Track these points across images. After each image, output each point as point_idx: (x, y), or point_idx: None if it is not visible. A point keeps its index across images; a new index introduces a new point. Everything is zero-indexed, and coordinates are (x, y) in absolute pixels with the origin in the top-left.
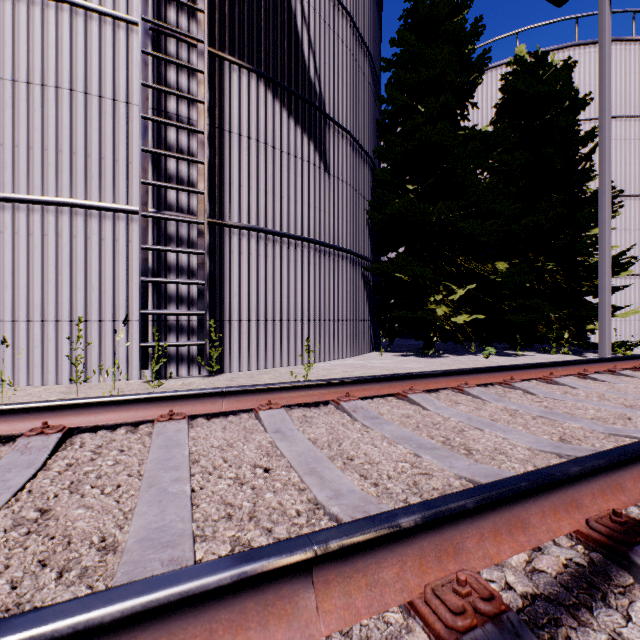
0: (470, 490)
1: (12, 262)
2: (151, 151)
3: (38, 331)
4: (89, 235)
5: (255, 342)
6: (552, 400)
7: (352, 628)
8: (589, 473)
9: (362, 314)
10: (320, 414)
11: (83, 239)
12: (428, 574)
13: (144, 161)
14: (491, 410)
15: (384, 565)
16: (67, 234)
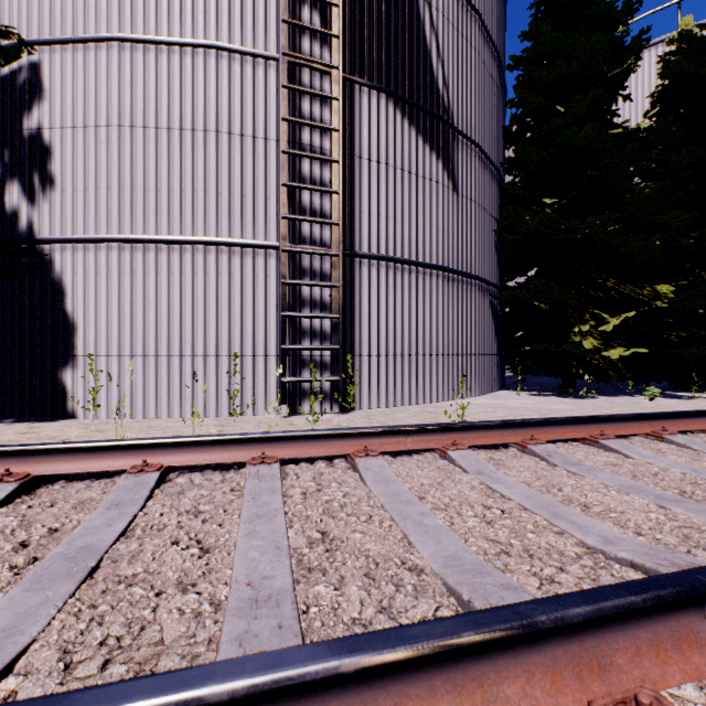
0: None
1: (167, 300)
2: (290, 185)
3: (189, 366)
4: (232, 272)
5: (384, 378)
6: None
7: None
8: None
9: (490, 348)
10: (508, 457)
11: (227, 276)
12: None
13: (283, 196)
14: None
15: None
16: (213, 272)
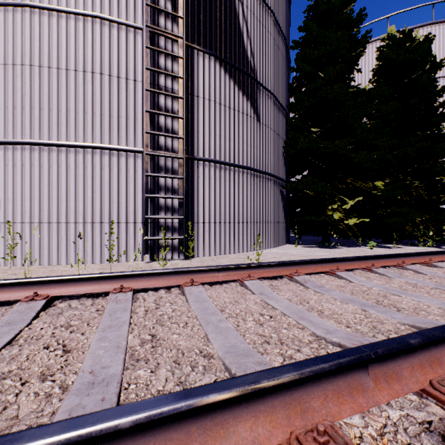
0: (440, 327)
1: (66, 185)
2: (151, 111)
3: (81, 229)
4: (112, 167)
5: (213, 237)
6: (438, 277)
7: (389, 402)
8: None
9: (280, 218)
10: (281, 284)
11: (108, 170)
12: (428, 374)
13: (146, 118)
14: (398, 283)
15: (402, 367)
16: (98, 167)
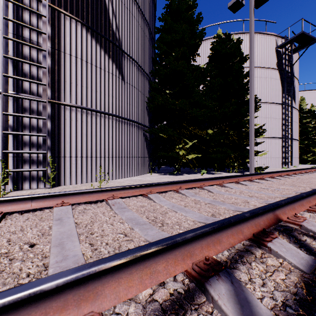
0: (116, 255)
1: None
2: (10, 57)
3: None
4: None
5: (80, 168)
6: (219, 195)
7: None
8: (198, 236)
9: (143, 154)
10: (94, 207)
11: None
12: None
13: (6, 63)
14: (187, 201)
15: None
16: None
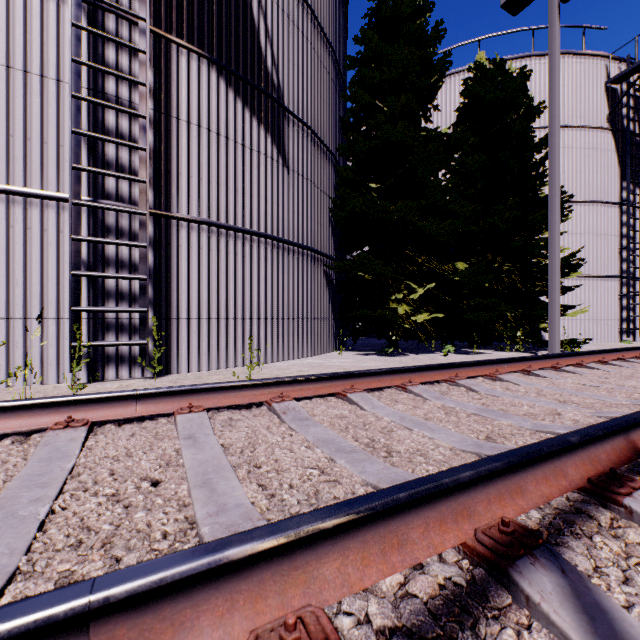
0: (337, 505)
1: None
2: (84, 134)
3: None
4: (12, 223)
5: (206, 341)
6: (492, 397)
7: None
8: (483, 478)
9: (324, 313)
10: (248, 417)
11: (4, 228)
12: (263, 614)
13: (76, 144)
14: (428, 408)
15: (204, 608)
16: None
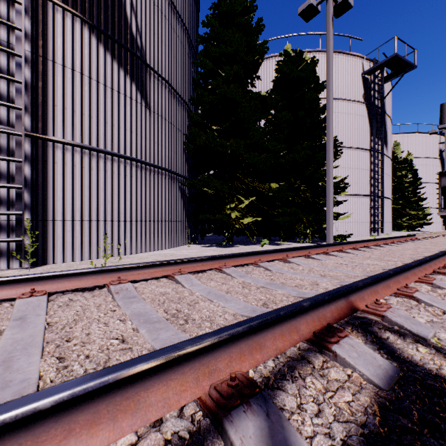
0: (70, 382)
1: None
2: None
3: None
4: None
5: (79, 238)
6: (279, 274)
7: None
8: (224, 341)
9: (179, 217)
10: (86, 297)
11: None
12: None
13: None
14: (232, 284)
15: None
16: None
